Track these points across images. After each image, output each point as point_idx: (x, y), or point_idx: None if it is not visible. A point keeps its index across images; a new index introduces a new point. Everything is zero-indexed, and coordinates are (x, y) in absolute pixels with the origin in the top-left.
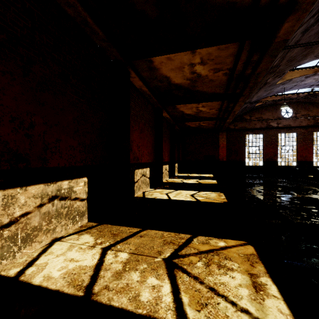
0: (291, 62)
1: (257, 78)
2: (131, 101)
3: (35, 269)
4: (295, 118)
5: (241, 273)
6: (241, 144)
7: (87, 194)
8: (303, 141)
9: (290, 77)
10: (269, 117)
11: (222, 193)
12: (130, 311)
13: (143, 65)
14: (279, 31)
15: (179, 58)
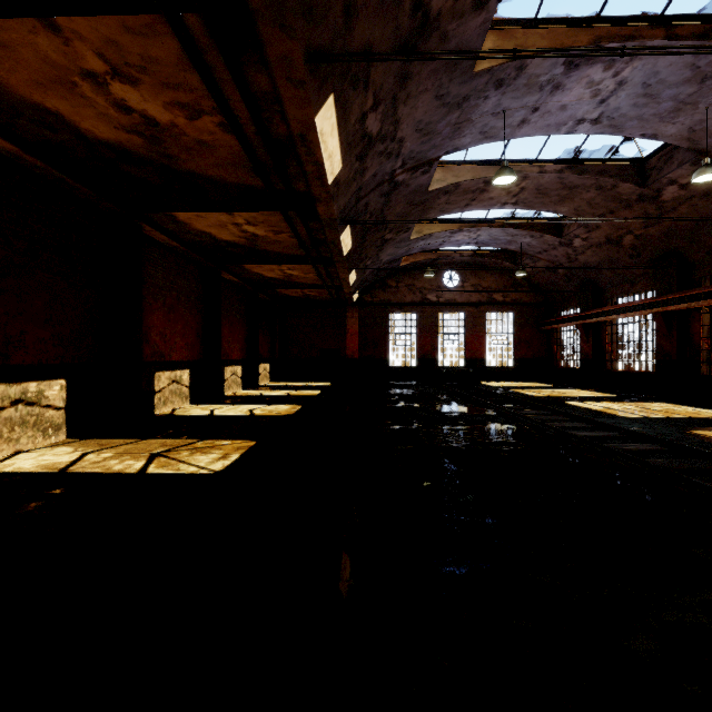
0: (408, 217)
1: (336, 245)
2: (147, 265)
3: (1, 466)
4: (463, 289)
5: (219, 454)
6: (384, 330)
7: (66, 401)
8: (474, 327)
9: (429, 230)
10: (426, 285)
11: (301, 406)
12: (101, 472)
13: (162, 218)
14: (317, 211)
15: (213, 216)
